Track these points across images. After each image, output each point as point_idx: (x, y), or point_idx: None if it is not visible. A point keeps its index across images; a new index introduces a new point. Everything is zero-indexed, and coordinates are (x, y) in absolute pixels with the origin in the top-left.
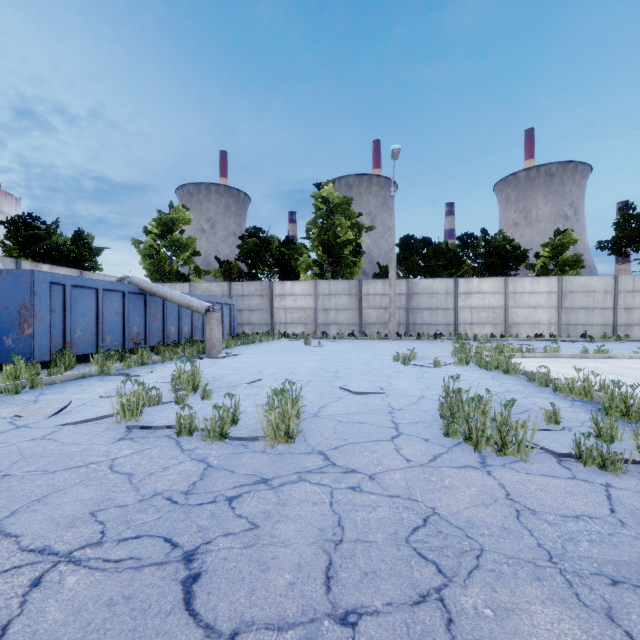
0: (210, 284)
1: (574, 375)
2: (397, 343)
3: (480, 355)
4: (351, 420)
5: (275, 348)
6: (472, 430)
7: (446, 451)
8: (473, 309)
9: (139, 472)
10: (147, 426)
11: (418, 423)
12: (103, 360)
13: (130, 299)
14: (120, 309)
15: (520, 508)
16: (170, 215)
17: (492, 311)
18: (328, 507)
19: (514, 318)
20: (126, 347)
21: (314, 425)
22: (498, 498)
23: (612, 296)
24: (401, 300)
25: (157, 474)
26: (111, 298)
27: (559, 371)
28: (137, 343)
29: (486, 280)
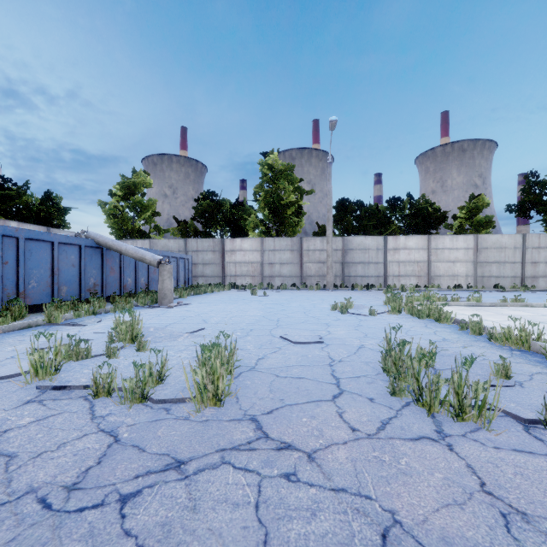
0: (168, 241)
1: (501, 323)
2: (334, 293)
3: (412, 304)
4: (289, 374)
5: (224, 298)
6: (423, 390)
7: (395, 415)
8: (400, 263)
9: (25, 452)
10: (60, 386)
11: (360, 378)
12: (55, 310)
13: (87, 252)
14: (76, 261)
15: (506, 510)
16: (132, 179)
17: (417, 265)
18: (252, 513)
19: (436, 271)
20: (82, 297)
21: (249, 381)
22: (472, 491)
23: (520, 252)
24: (337, 255)
25: (46, 455)
26: (67, 251)
27: (486, 319)
28: (93, 293)
29: (412, 238)
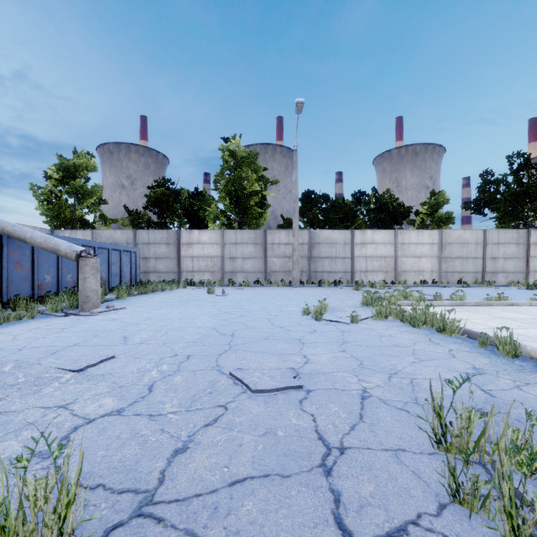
0: (114, 231)
1: (514, 332)
2: (301, 290)
3: (399, 307)
4: (232, 536)
5: (174, 298)
6: None
7: None
8: (368, 258)
9: None
10: None
11: None
12: None
13: None
14: None
15: None
16: (72, 160)
17: (384, 260)
18: None
19: (402, 266)
20: None
21: None
22: None
23: (482, 247)
24: (304, 249)
25: None
26: None
27: (490, 325)
28: None
29: (379, 232)
